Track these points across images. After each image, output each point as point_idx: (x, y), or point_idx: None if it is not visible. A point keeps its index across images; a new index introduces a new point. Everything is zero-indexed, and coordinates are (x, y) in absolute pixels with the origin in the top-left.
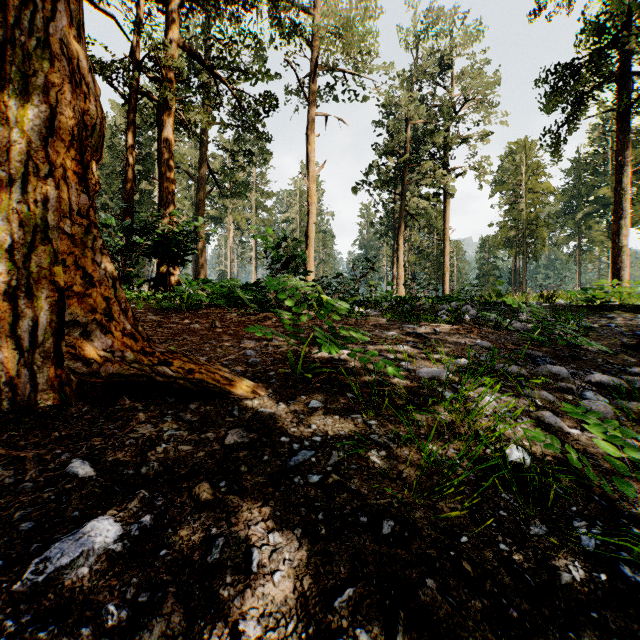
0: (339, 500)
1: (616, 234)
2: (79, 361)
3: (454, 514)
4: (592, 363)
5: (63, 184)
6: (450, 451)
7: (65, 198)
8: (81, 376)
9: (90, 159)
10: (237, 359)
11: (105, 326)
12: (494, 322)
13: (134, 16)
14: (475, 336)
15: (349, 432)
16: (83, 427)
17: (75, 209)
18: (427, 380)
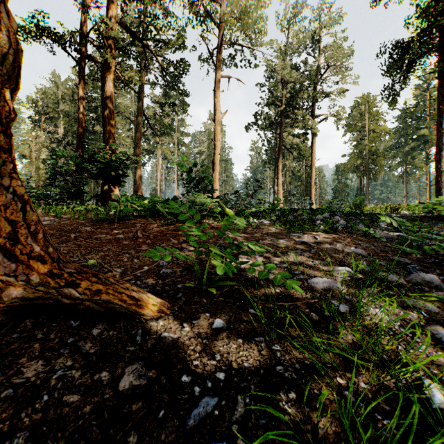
0: None
1: (438, 162)
2: None
3: None
4: None
5: None
6: (361, 386)
7: None
8: None
9: (2, 87)
10: (150, 270)
11: (10, 250)
12: (360, 230)
13: None
14: (350, 244)
15: (254, 363)
16: None
17: None
18: (319, 290)
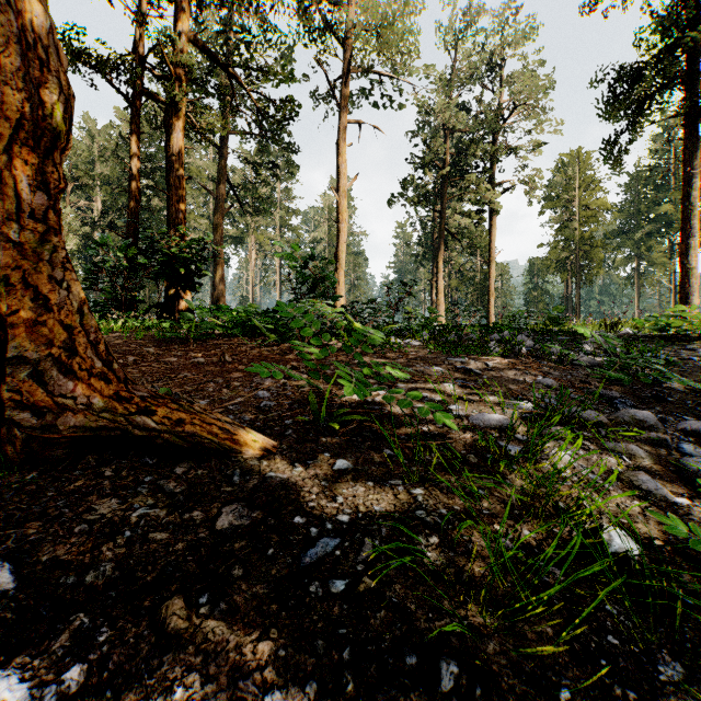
0: (374, 623)
1: (684, 254)
2: (27, 410)
3: (546, 650)
4: (680, 405)
5: (9, 176)
6: (524, 534)
7: (12, 195)
8: (30, 430)
9: (50, 146)
10: (246, 402)
11: (65, 364)
12: (555, 355)
13: (139, 6)
14: (536, 372)
15: (387, 507)
16: (21, 505)
17: (27, 210)
18: (483, 429)
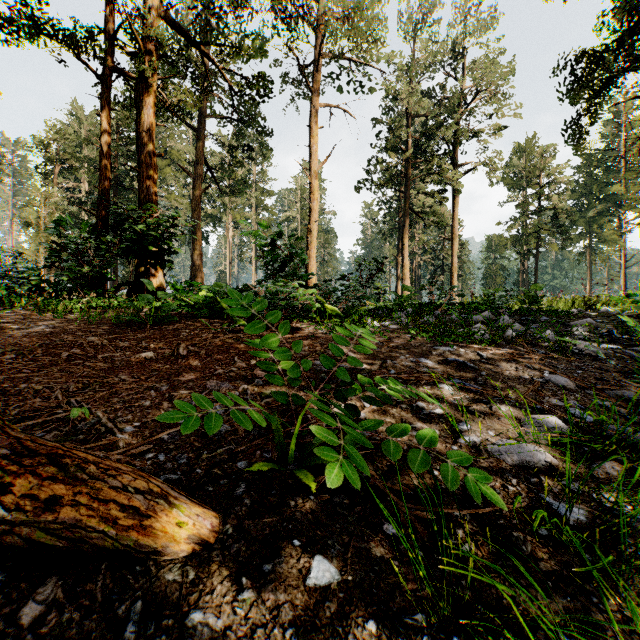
0: None
1: None
2: None
3: None
4: None
5: None
6: None
7: None
8: None
9: None
10: None
11: None
12: (550, 341)
13: None
14: (543, 367)
15: None
16: None
17: None
18: (513, 469)
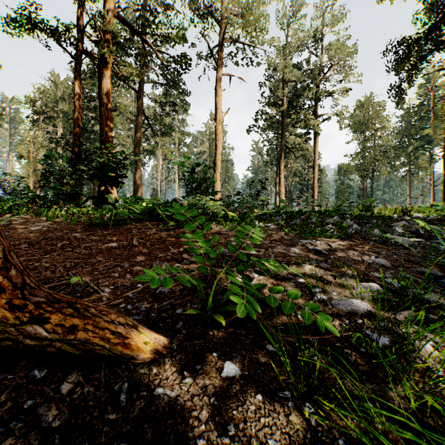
0: None
1: None
2: None
3: None
4: None
5: None
6: None
7: None
8: None
9: None
10: (144, 289)
11: None
12: (377, 236)
13: None
14: (370, 253)
15: (282, 439)
16: None
17: None
18: (347, 315)
